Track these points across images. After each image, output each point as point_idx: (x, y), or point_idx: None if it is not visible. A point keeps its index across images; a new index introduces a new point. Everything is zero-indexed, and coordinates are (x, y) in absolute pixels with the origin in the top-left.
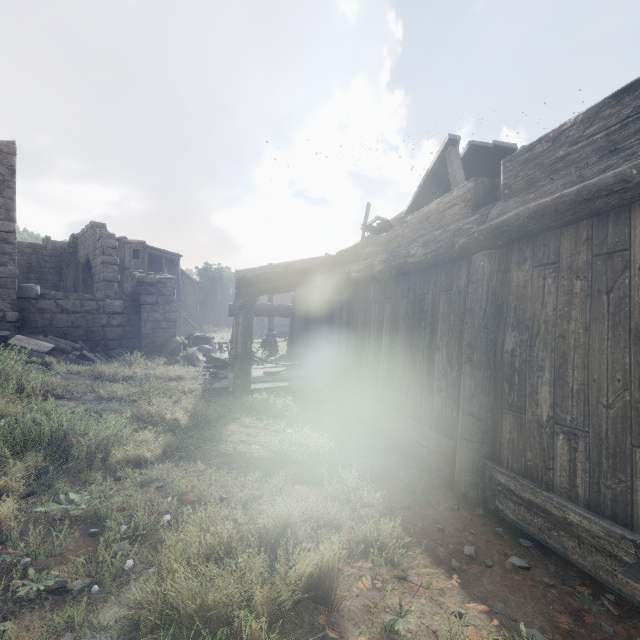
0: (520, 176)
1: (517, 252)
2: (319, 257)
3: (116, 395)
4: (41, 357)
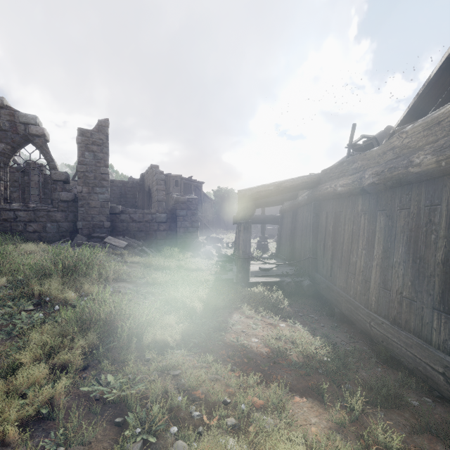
0: None
1: None
2: (305, 176)
3: (157, 281)
4: (120, 250)
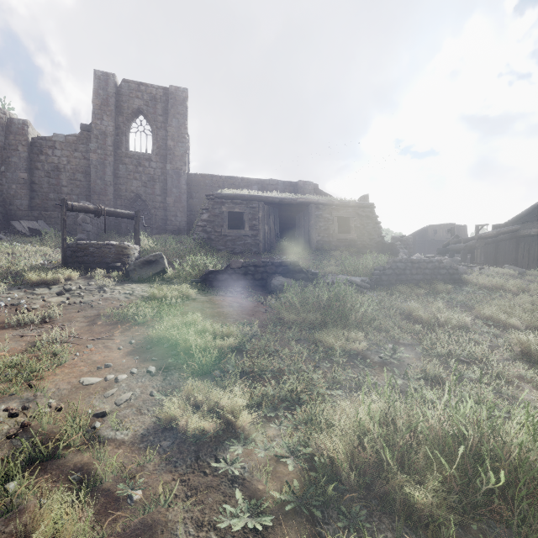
0: None
1: None
2: (511, 227)
3: None
4: None
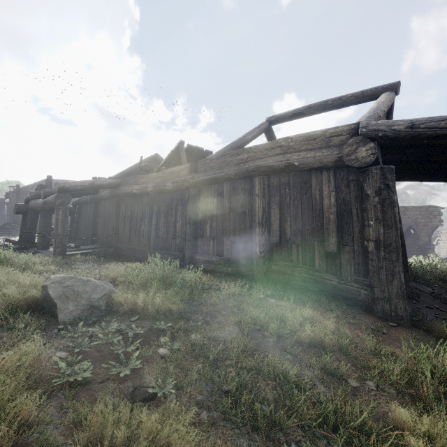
0: (203, 167)
1: (202, 190)
2: (111, 179)
3: None
4: None
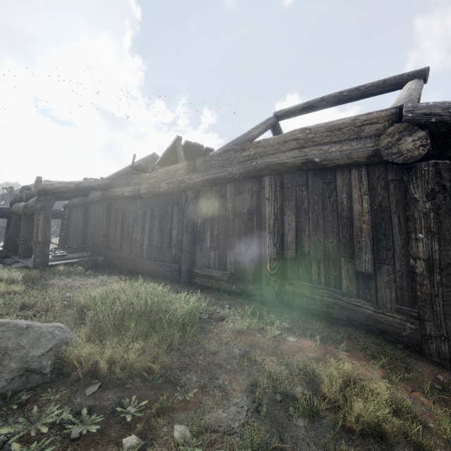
0: (202, 166)
1: (201, 192)
2: (101, 180)
3: None
4: None
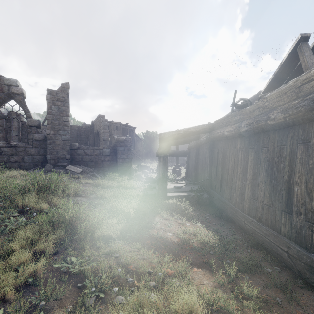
0: None
1: None
2: (204, 124)
3: (103, 196)
4: (77, 175)
